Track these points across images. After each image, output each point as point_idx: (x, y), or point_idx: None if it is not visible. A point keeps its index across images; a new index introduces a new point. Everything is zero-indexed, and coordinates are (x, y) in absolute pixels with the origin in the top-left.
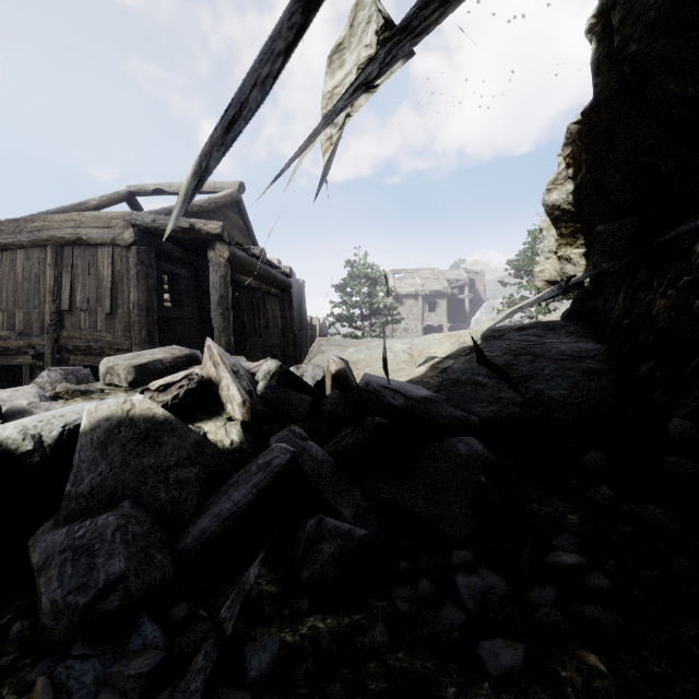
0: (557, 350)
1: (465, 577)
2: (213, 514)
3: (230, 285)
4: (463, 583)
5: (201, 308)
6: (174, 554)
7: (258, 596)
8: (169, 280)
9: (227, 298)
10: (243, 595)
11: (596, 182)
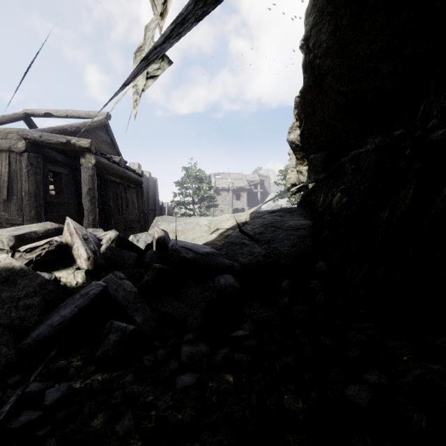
0: (288, 224)
1: (187, 347)
2: (47, 324)
3: (100, 181)
4: (185, 350)
5: (78, 196)
6: (18, 348)
7: (65, 366)
8: (54, 176)
9: (94, 190)
10: (45, 362)
11: (309, 131)
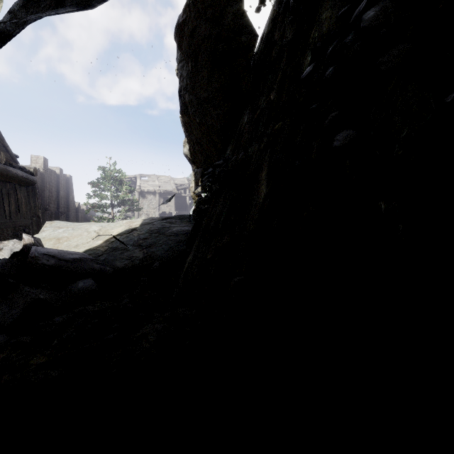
0: (171, 230)
1: None
2: None
3: None
4: None
5: None
6: None
7: None
8: None
9: None
10: None
11: (193, 148)
